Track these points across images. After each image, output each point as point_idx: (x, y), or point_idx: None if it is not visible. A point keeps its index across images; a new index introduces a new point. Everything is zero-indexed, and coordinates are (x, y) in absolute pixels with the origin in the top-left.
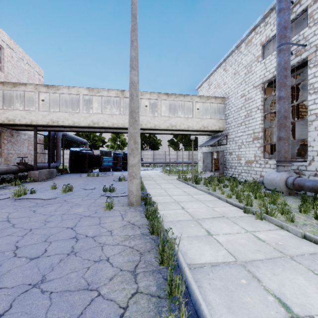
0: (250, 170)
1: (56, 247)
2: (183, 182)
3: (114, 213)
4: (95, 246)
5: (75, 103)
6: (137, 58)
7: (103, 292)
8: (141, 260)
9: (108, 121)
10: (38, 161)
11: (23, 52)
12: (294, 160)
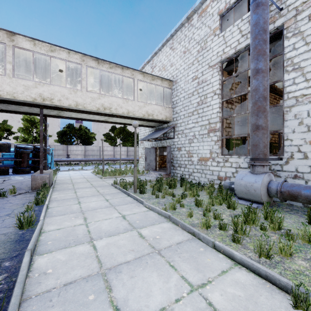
0: (204, 170)
1: None
2: (121, 190)
3: None
4: None
5: None
6: None
7: None
8: None
9: None
10: None
11: None
12: (272, 158)
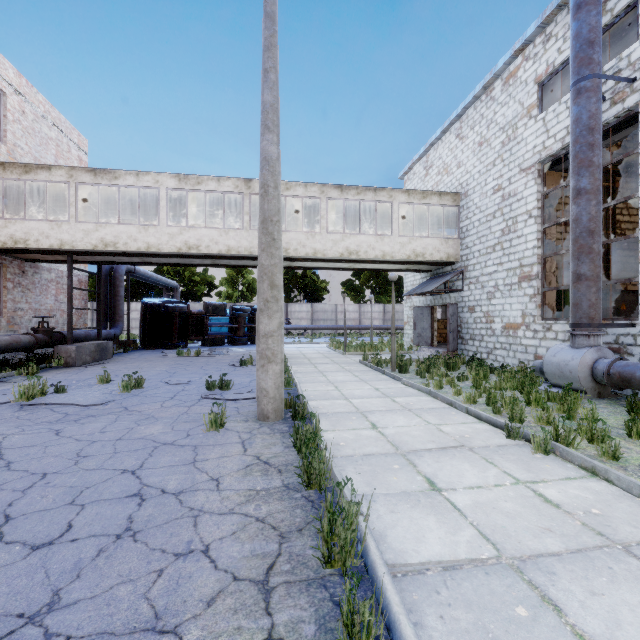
0: (512, 344)
1: (94, 519)
2: (373, 368)
3: (226, 438)
4: (179, 517)
5: (151, 206)
6: (277, 107)
7: (189, 638)
8: (283, 552)
9: (218, 243)
10: (77, 324)
11: (45, 103)
12: (609, 324)
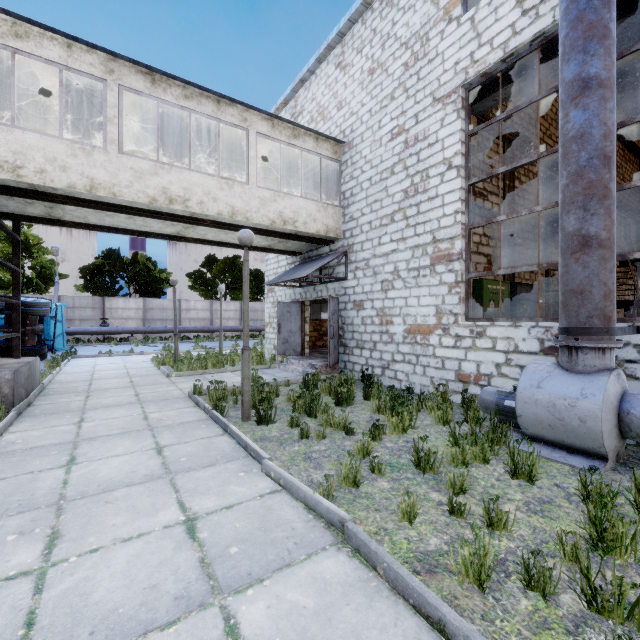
0: (421, 356)
1: None
2: (209, 413)
3: None
4: None
5: None
6: None
7: None
8: None
9: None
10: None
11: None
12: (623, 328)
